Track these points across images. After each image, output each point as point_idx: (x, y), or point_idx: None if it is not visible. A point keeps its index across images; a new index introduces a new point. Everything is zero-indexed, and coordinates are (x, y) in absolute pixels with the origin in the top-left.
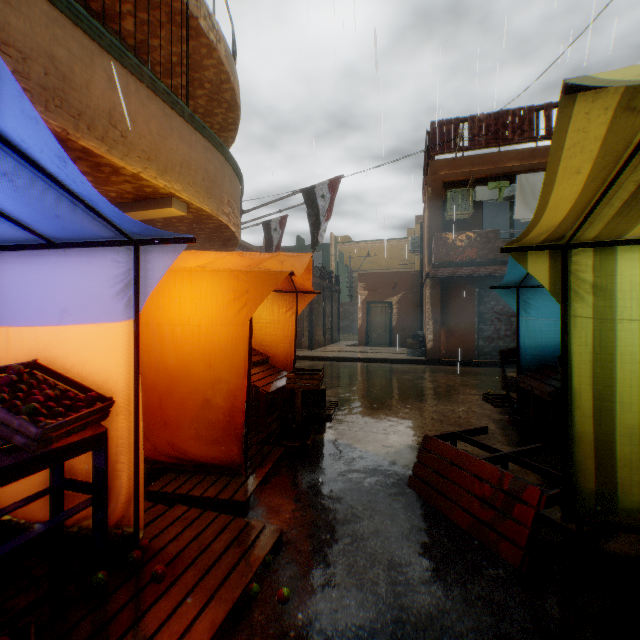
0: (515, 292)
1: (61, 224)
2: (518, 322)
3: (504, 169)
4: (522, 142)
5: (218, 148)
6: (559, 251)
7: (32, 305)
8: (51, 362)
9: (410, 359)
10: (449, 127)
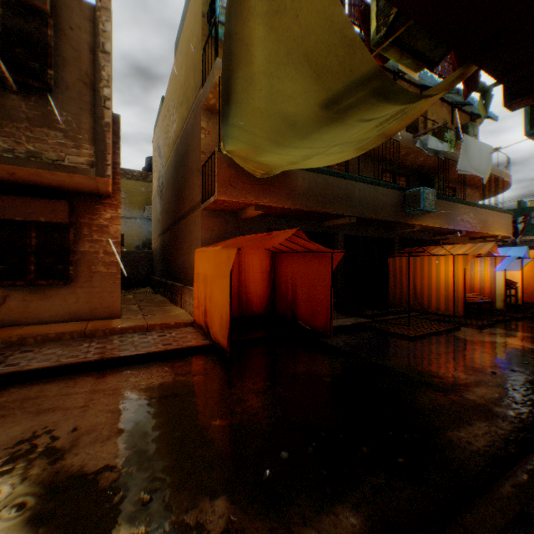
0: None
1: None
2: None
3: None
4: None
5: (508, 214)
6: None
7: None
8: None
9: None
10: None
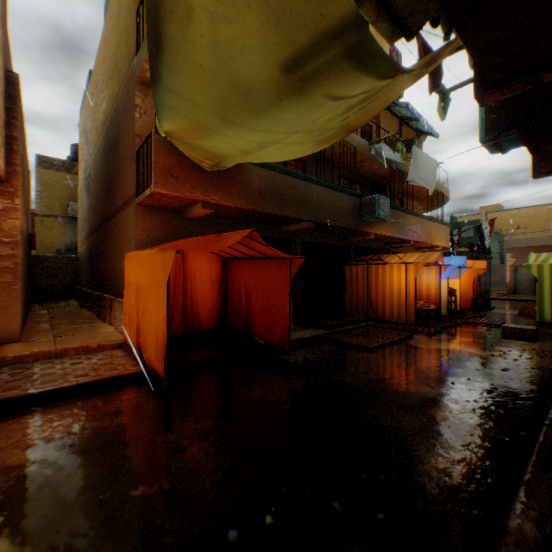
0: None
1: None
2: None
3: None
4: None
5: (447, 226)
6: None
7: None
8: None
9: None
10: None
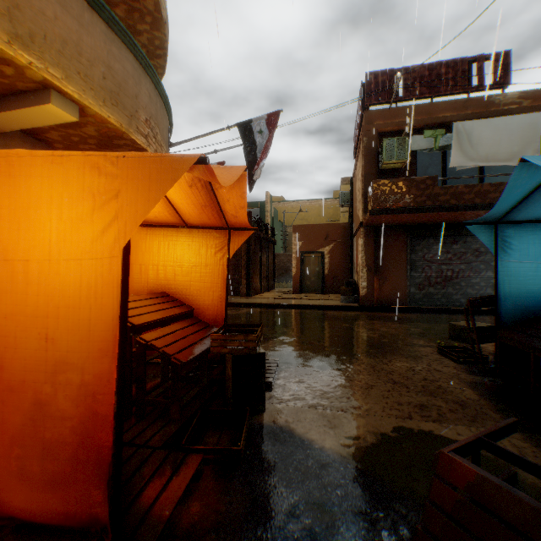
0: (492, 229)
1: None
2: (496, 265)
3: (438, 119)
4: (455, 93)
5: (129, 46)
6: None
7: None
8: None
9: (345, 306)
10: (384, 78)
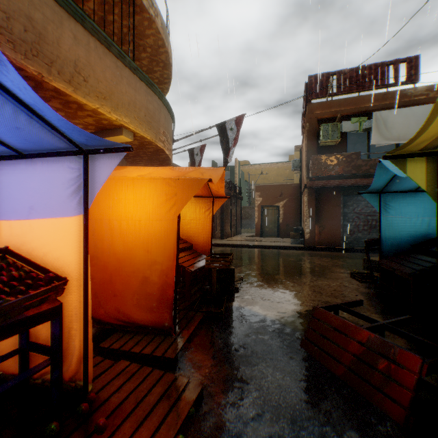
0: (378, 196)
1: (22, 135)
2: (380, 219)
3: (363, 108)
4: (376, 88)
5: (156, 93)
6: (435, 157)
7: (7, 203)
8: (21, 248)
9: (293, 246)
10: (322, 79)
